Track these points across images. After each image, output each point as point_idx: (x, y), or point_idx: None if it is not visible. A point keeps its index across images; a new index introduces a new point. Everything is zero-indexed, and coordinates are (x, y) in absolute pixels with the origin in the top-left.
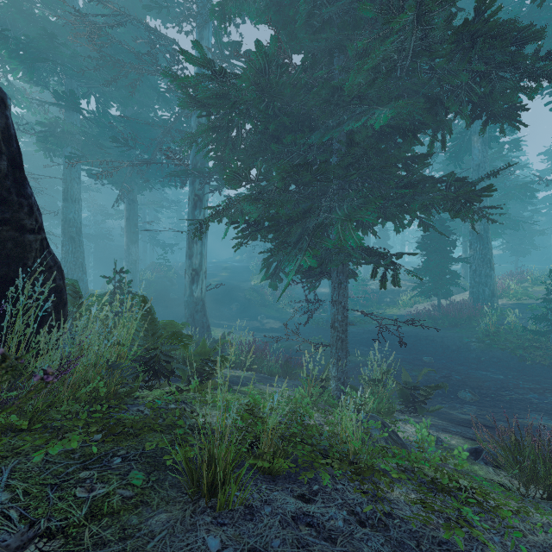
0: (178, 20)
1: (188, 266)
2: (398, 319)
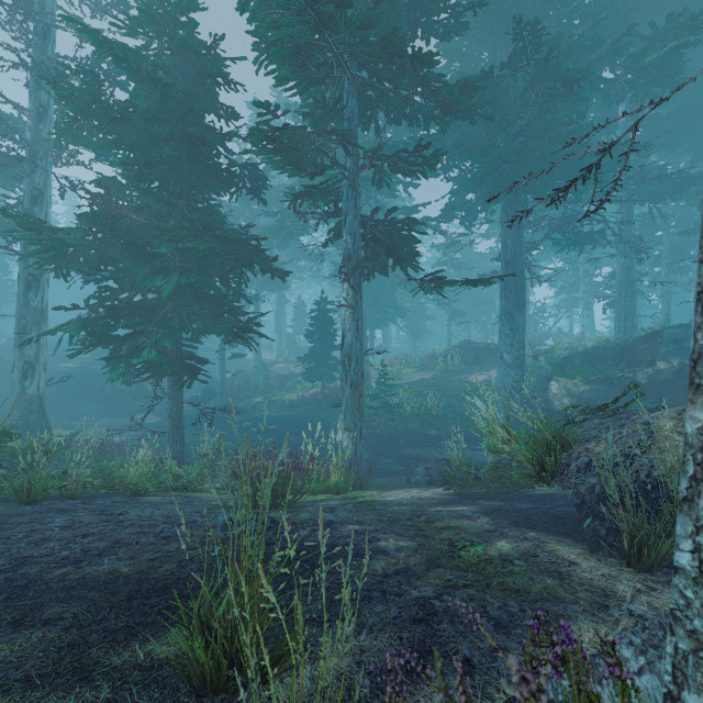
0: (2, 27)
1: (18, 357)
2: (292, 404)
